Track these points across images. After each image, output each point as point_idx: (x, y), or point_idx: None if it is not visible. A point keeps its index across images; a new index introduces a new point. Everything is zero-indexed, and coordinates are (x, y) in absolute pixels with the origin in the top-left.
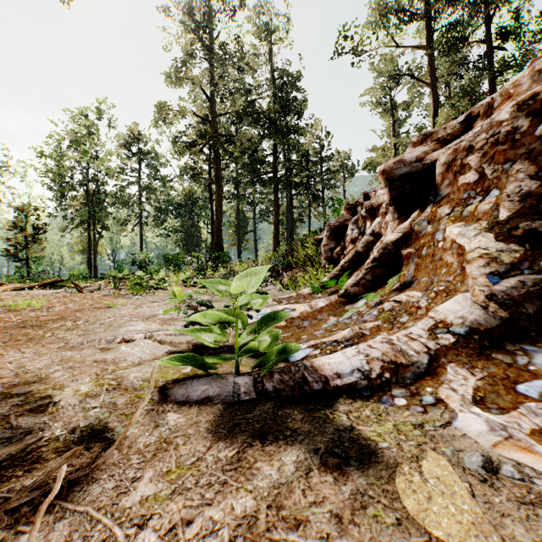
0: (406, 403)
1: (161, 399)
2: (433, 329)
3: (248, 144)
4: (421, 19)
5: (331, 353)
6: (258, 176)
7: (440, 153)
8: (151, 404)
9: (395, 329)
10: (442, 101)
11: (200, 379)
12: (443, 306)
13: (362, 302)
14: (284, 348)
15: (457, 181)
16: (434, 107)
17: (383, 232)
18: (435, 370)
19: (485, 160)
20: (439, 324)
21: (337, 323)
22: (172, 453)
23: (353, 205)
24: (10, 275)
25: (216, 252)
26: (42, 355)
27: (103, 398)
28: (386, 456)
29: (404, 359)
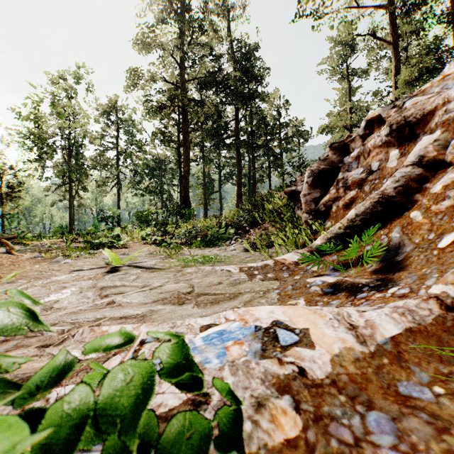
0: None
1: None
2: None
3: (213, 109)
4: None
5: None
6: (223, 139)
7: None
8: None
9: None
10: None
11: None
12: None
13: None
14: None
15: None
16: (396, 66)
17: None
18: None
19: None
20: None
21: None
22: None
23: (343, 142)
24: None
25: (182, 209)
26: None
27: None
28: None
29: None
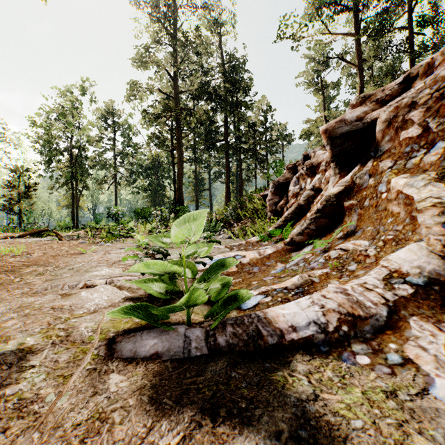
0: (369, 362)
1: (107, 355)
2: (387, 278)
3: (204, 117)
4: (349, 11)
5: (282, 301)
6: (213, 143)
7: (381, 111)
8: (95, 361)
9: (345, 276)
10: (366, 81)
11: (150, 331)
12: (396, 255)
13: (307, 250)
14: (236, 297)
15: (399, 136)
16: (360, 85)
17: (323, 187)
18: (396, 323)
19: (429, 114)
20: (393, 274)
21: (285, 270)
22: (104, 438)
23: (294, 165)
24: (5, 226)
25: (177, 207)
26: (4, 301)
27: (46, 354)
28: (363, 441)
29: (362, 311)
